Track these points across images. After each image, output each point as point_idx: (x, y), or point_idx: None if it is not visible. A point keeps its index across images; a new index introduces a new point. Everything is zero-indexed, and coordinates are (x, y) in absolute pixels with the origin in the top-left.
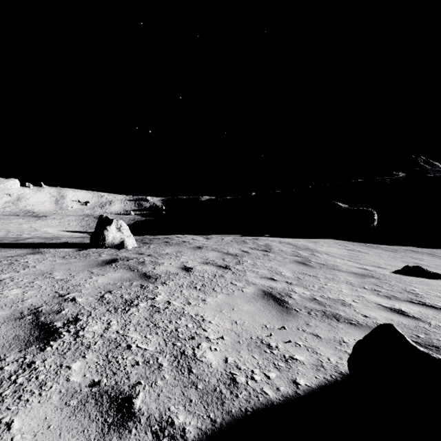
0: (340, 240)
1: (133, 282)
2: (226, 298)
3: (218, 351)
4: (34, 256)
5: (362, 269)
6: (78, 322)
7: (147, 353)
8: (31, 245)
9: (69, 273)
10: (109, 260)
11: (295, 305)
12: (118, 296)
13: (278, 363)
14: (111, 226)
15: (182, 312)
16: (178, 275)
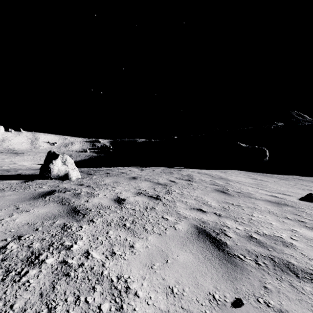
0: (243, 171)
1: (56, 220)
2: (157, 240)
3: None
4: None
5: (273, 197)
6: None
7: None
8: None
9: None
10: (47, 192)
11: (235, 248)
12: (25, 245)
13: None
14: (56, 160)
15: (101, 273)
16: (108, 209)
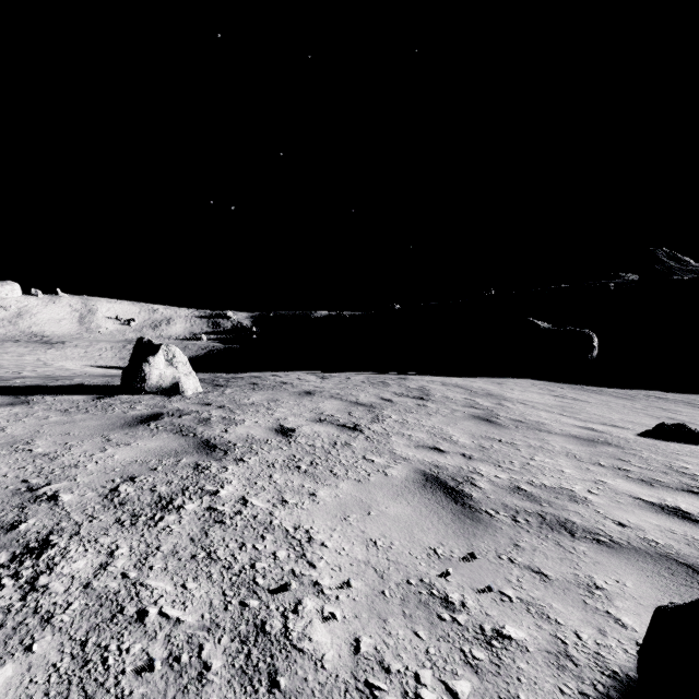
0: (540, 381)
1: (181, 458)
2: (355, 488)
3: (338, 619)
4: (12, 409)
5: (586, 430)
6: (45, 550)
7: (180, 631)
8: (15, 390)
9: (65, 441)
10: (148, 415)
11: (485, 502)
12: (145, 489)
13: (472, 650)
14: (156, 356)
15: (269, 522)
16: (267, 444)
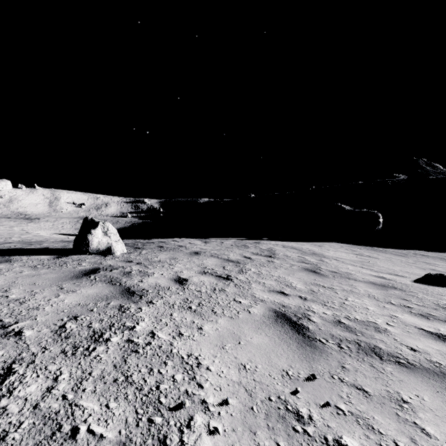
0: (345, 244)
1: (110, 301)
2: (229, 323)
3: (220, 433)
4: None
5: (379, 278)
6: (8, 377)
7: None
8: (3, 252)
9: (32, 289)
10: (89, 270)
11: (318, 333)
12: (84, 325)
13: None
14: (96, 229)
15: (170, 351)
16: (169, 291)
